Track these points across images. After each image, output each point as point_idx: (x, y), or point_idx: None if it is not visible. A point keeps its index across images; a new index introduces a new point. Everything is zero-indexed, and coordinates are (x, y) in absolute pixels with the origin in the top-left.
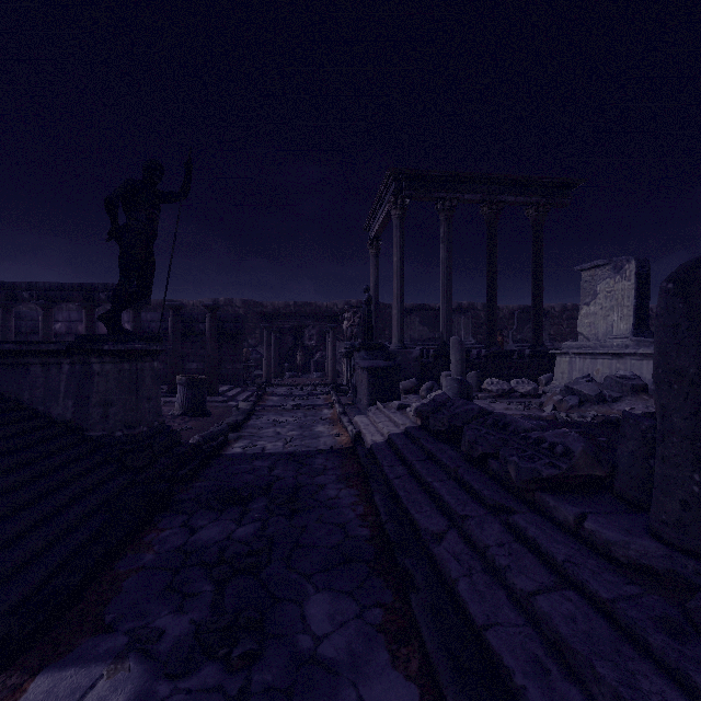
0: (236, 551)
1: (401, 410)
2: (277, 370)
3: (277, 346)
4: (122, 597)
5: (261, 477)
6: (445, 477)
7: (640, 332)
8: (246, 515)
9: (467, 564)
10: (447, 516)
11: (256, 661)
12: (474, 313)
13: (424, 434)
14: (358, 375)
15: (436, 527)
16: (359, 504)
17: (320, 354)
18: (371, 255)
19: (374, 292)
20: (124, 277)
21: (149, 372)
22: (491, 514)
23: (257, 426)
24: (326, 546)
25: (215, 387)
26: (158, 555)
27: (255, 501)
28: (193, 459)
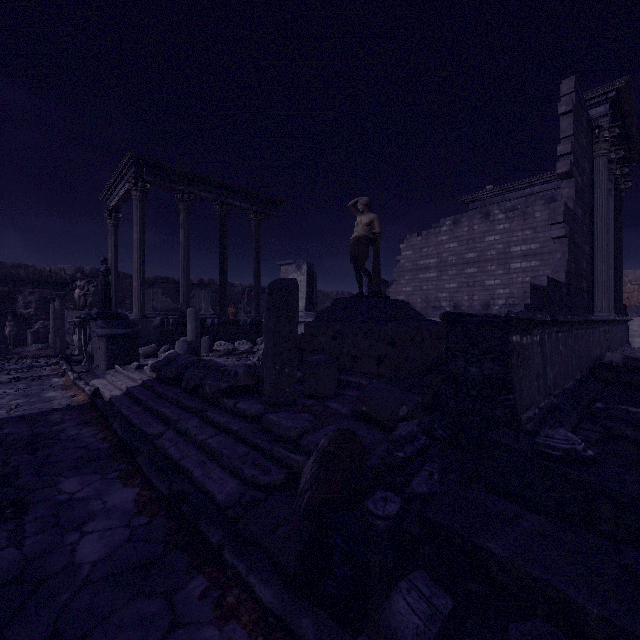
0: None
1: (140, 369)
2: None
3: None
4: None
5: None
6: (170, 404)
7: (309, 308)
8: None
9: (176, 441)
10: (168, 424)
11: (25, 514)
12: (214, 288)
13: (158, 382)
14: (95, 342)
15: (160, 431)
16: (100, 433)
17: (41, 323)
18: (110, 226)
19: (112, 263)
20: None
21: None
22: (195, 415)
23: None
24: (73, 458)
25: None
26: None
27: None
28: None
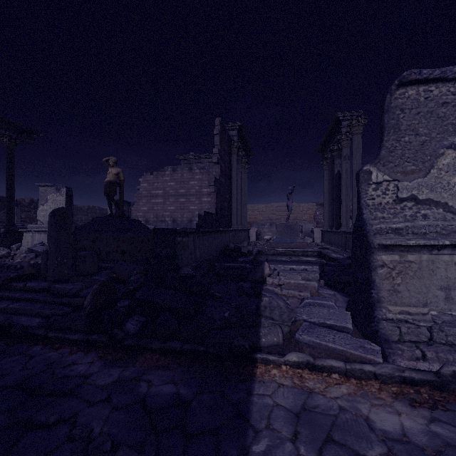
0: None
1: None
2: None
3: None
4: None
5: None
6: None
7: None
8: None
9: None
10: None
11: None
12: None
13: None
14: None
15: None
16: None
17: None
18: None
19: None
20: None
21: None
22: None
23: None
24: None
25: None
26: None
27: None
28: None
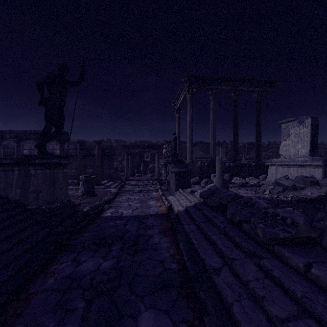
0: (100, 279)
1: (192, 193)
2: (131, 173)
3: (131, 161)
4: (29, 311)
5: (119, 230)
6: (218, 232)
7: (313, 154)
8: (109, 253)
9: (237, 292)
10: (221, 257)
11: None
12: (226, 145)
13: (205, 207)
14: (170, 175)
15: (215, 264)
16: (171, 247)
17: (152, 165)
18: (176, 117)
19: (177, 135)
20: (47, 124)
21: (61, 174)
22: (248, 257)
23: (120, 201)
24: (152, 275)
25: (100, 181)
26: (56, 280)
27: (115, 244)
28: (84, 219)
